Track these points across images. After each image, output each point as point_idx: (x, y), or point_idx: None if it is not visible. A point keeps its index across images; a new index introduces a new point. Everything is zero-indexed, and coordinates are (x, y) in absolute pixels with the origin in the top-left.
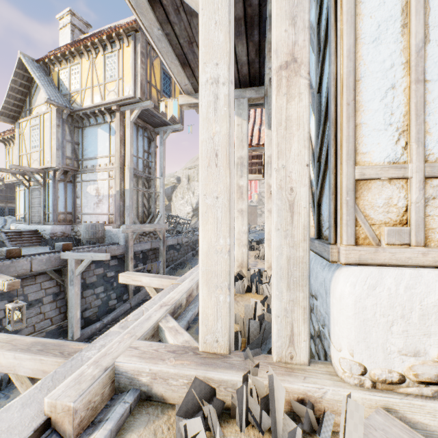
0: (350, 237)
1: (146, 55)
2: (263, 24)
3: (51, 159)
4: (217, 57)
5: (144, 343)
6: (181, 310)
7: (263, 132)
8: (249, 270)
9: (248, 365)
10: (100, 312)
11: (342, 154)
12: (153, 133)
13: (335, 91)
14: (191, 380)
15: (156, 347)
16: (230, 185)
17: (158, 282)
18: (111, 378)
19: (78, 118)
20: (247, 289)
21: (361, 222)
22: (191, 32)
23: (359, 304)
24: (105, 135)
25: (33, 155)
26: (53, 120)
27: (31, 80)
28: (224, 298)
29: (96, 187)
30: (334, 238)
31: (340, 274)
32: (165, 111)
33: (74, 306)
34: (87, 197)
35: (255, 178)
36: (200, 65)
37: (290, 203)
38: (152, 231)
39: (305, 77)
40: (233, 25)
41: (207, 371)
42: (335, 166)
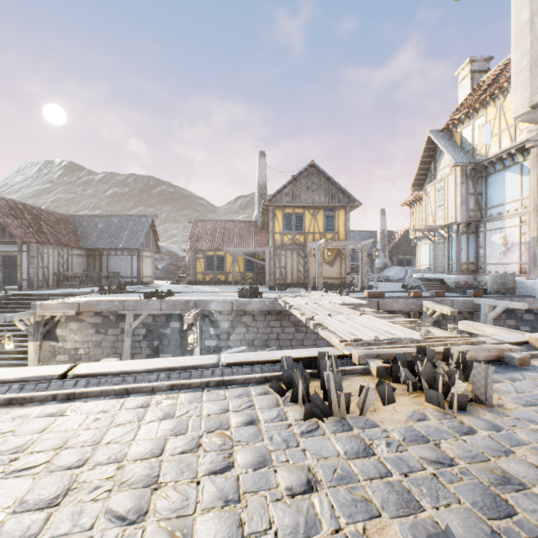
0: None
1: None
2: None
3: (455, 214)
4: None
5: None
6: None
7: None
8: None
9: None
10: None
11: None
12: None
13: None
14: None
15: None
16: None
17: None
18: None
19: (481, 169)
20: None
21: None
22: None
23: None
24: (514, 178)
25: (437, 213)
26: (456, 179)
27: (434, 149)
28: None
29: (502, 236)
30: None
31: None
32: None
33: None
34: (490, 246)
35: None
36: None
37: None
38: None
39: None
40: None
41: None
42: None
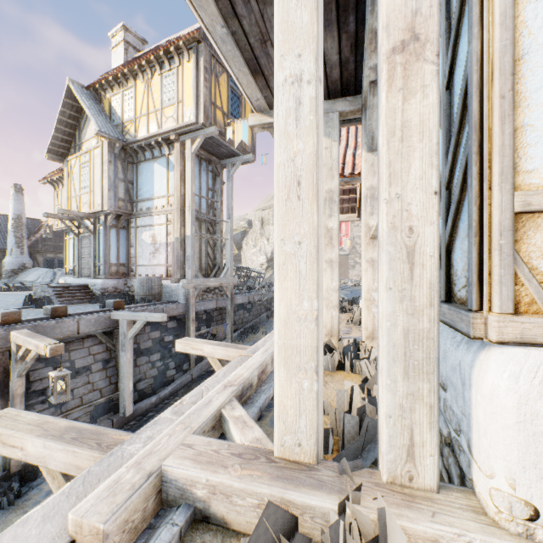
0: (506, 301)
1: (210, 70)
2: (361, 6)
3: (102, 201)
4: (300, 46)
5: (201, 439)
6: (251, 391)
7: (359, 157)
8: (341, 340)
9: (345, 484)
10: (156, 384)
11: (492, 174)
12: (219, 166)
13: (480, 79)
14: (263, 500)
15: (216, 446)
16: (318, 224)
17: (223, 352)
18: (156, 487)
19: (132, 152)
20: (338, 365)
21: (524, 278)
22: (264, 27)
23: (526, 408)
24: (163, 171)
25: (82, 197)
26: (104, 155)
27: (80, 110)
28: (309, 384)
29: (152, 234)
30: (477, 302)
31: (489, 358)
32: (233, 138)
33: (127, 376)
34: (142, 246)
35: (347, 219)
36: (276, 59)
37: (408, 250)
38: (217, 287)
39: (432, 61)
40: (321, 1)
41: (285, 491)
42: (479, 193)
